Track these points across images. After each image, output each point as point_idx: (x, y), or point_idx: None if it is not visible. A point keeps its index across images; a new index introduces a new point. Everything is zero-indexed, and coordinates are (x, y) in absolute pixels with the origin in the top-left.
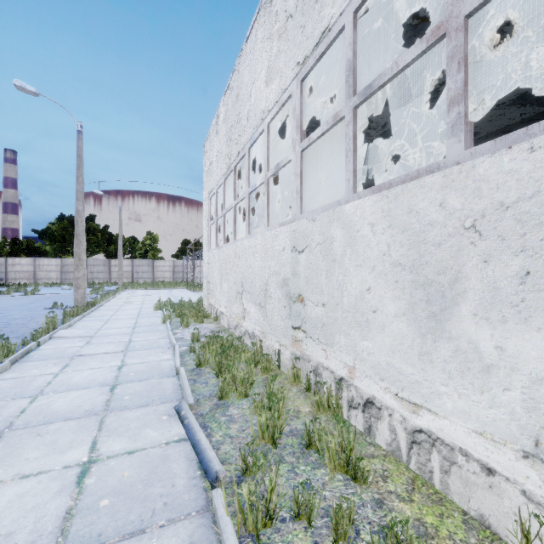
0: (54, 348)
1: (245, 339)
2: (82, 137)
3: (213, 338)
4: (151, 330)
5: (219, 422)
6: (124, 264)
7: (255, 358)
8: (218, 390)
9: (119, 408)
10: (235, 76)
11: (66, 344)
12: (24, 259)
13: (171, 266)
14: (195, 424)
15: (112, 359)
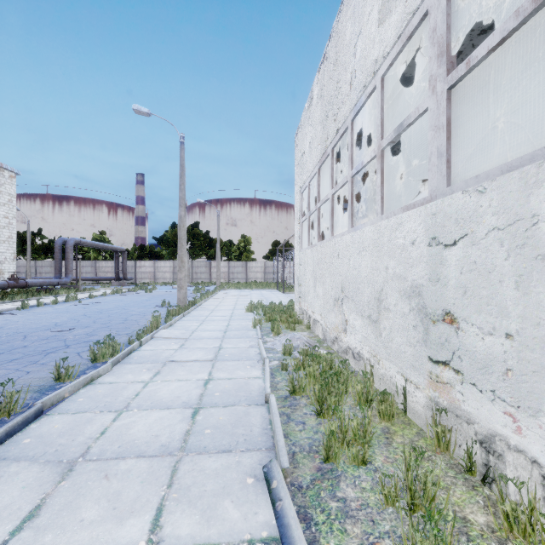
0: (152, 350)
1: (346, 358)
2: (183, 147)
3: (309, 357)
4: (241, 335)
5: (328, 511)
6: (222, 266)
7: (367, 393)
8: (323, 448)
9: (197, 449)
10: (333, 39)
11: (163, 346)
12: (147, 262)
13: (262, 267)
14: (292, 519)
15: (200, 369)
